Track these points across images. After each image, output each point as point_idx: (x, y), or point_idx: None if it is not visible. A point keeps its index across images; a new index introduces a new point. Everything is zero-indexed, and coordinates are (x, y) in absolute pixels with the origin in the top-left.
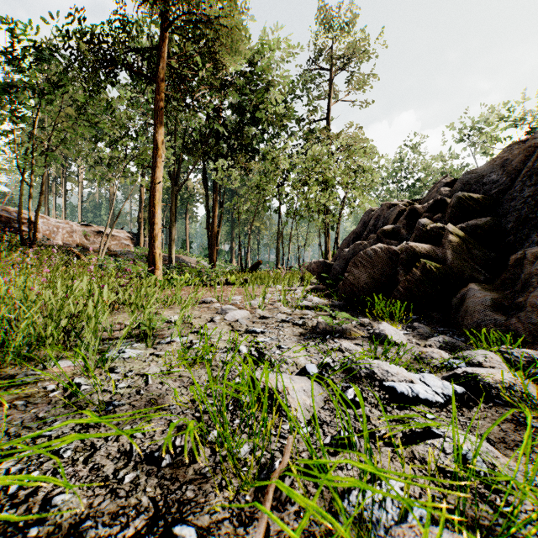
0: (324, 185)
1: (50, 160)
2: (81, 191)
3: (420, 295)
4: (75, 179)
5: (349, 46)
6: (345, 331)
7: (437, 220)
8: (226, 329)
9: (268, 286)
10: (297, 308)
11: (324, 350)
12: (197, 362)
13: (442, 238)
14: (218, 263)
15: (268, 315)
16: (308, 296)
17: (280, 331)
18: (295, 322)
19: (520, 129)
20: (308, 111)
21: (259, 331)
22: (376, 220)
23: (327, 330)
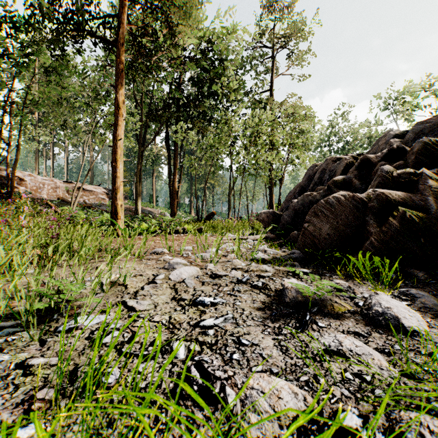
0: (270, 146)
1: (24, 120)
2: (66, 154)
3: (399, 249)
4: (62, 145)
5: (290, 28)
6: (324, 303)
7: (398, 168)
8: (166, 297)
9: (221, 234)
10: (252, 261)
11: (311, 350)
12: (57, 433)
13: (415, 184)
14: (179, 214)
15: (221, 273)
16: (261, 246)
17: (236, 300)
18: (254, 284)
19: (437, 98)
20: (255, 84)
21: (208, 303)
22: (321, 173)
23: (299, 301)
